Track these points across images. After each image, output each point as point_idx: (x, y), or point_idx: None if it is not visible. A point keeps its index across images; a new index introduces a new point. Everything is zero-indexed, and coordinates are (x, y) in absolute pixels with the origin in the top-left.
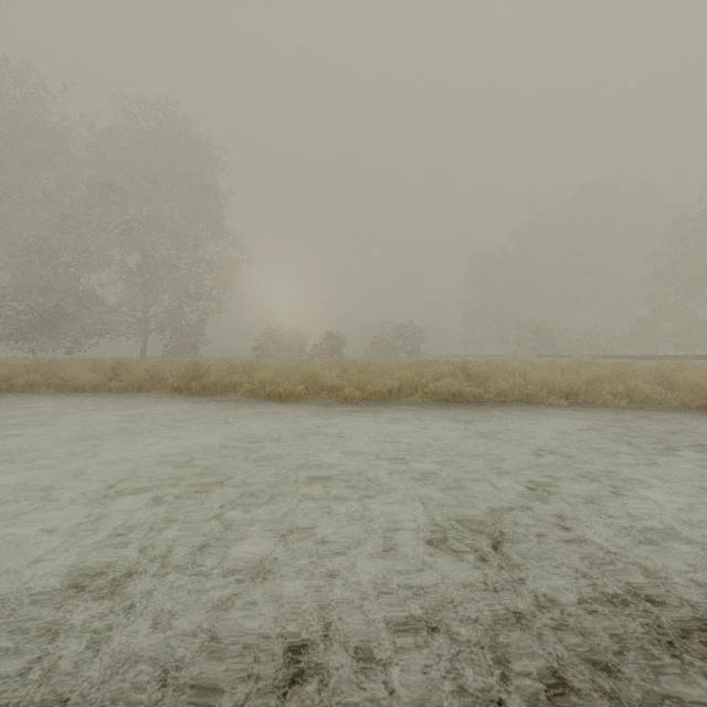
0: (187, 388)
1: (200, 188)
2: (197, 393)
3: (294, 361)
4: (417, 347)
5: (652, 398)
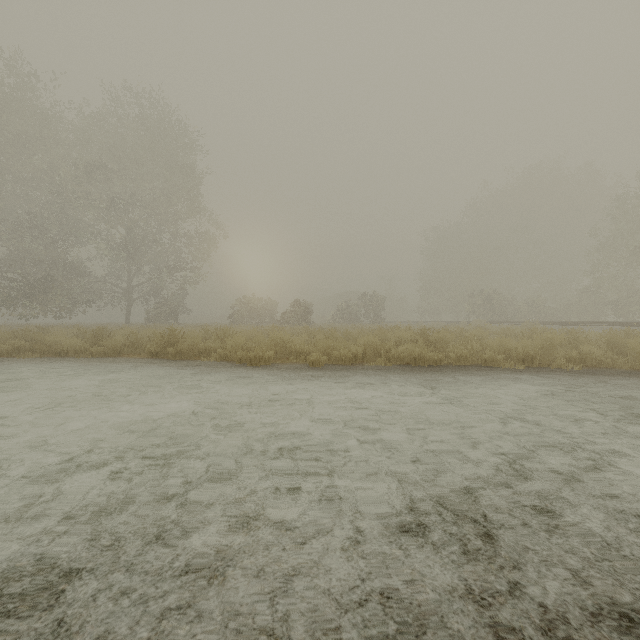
0: (163, 353)
1: (179, 168)
2: (172, 358)
3: (265, 327)
4: (378, 314)
5: (604, 363)
